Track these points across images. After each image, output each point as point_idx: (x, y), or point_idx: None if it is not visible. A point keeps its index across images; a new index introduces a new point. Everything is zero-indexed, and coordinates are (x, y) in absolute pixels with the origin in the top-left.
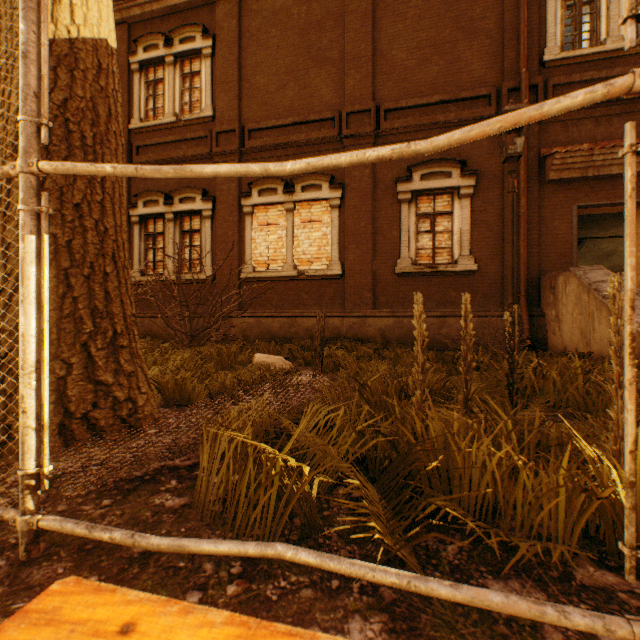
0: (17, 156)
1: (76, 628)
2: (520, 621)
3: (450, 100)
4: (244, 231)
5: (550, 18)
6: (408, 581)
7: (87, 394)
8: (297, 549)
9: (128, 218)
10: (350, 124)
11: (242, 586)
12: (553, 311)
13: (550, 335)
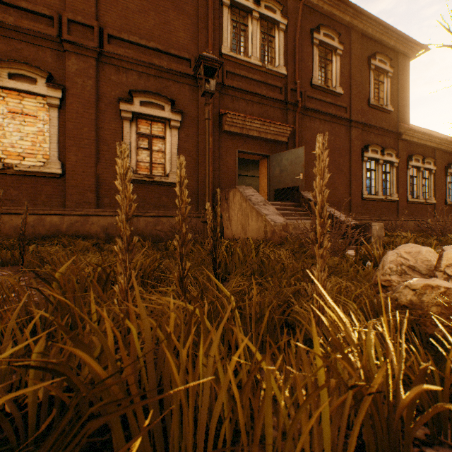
0: None
1: None
2: None
3: (164, 51)
4: None
5: (225, 27)
6: None
7: None
8: None
9: None
10: (72, 31)
11: None
12: (227, 214)
13: (225, 229)
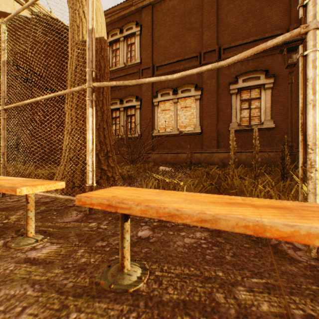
0: (85, 82)
1: (123, 189)
2: (262, 238)
3: (259, 39)
4: (154, 114)
5: None
6: None
7: (98, 173)
8: None
9: None
10: (205, 58)
11: (158, 223)
12: None
13: None
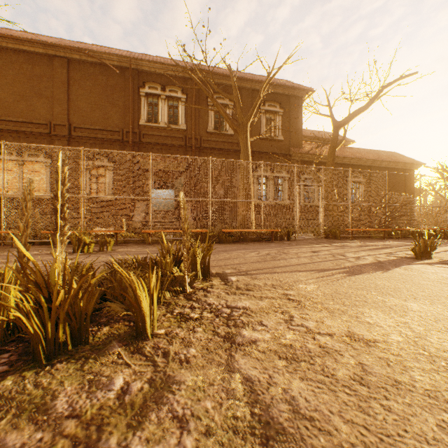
0: None
1: None
2: None
3: (104, 130)
4: None
5: (143, 108)
6: None
7: None
8: None
9: None
10: (56, 129)
11: None
12: None
13: None
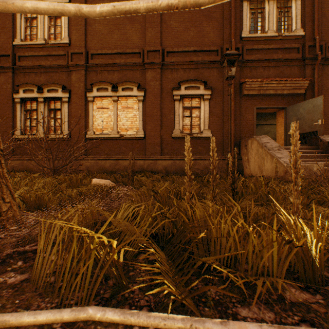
0: None
1: None
2: None
3: (199, 50)
4: (88, 111)
5: (244, 17)
6: (191, 325)
7: None
8: (105, 310)
9: (12, 99)
10: (149, 57)
11: None
12: (246, 157)
13: (244, 168)
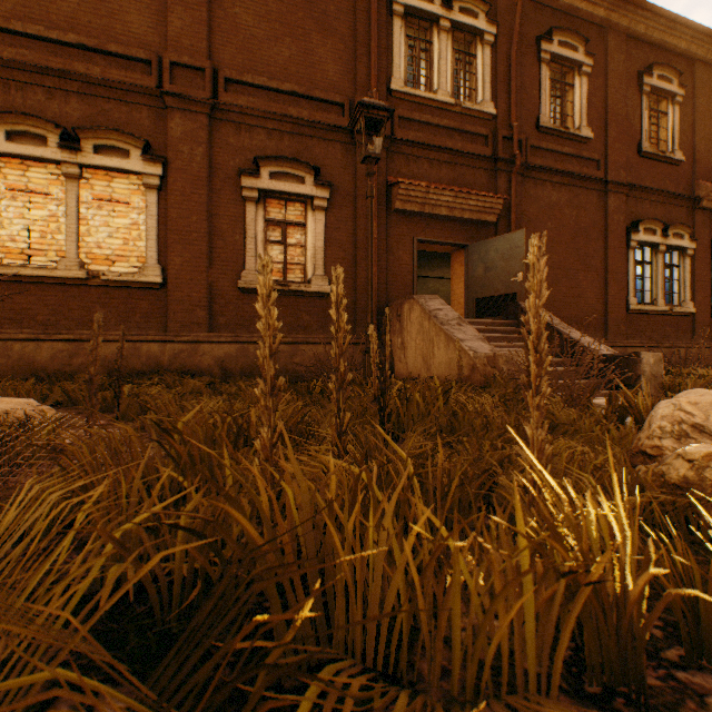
0: None
1: None
2: None
3: (304, 95)
4: None
5: (396, 49)
6: None
7: None
8: None
9: None
10: (176, 79)
11: None
12: (400, 339)
13: (397, 363)
